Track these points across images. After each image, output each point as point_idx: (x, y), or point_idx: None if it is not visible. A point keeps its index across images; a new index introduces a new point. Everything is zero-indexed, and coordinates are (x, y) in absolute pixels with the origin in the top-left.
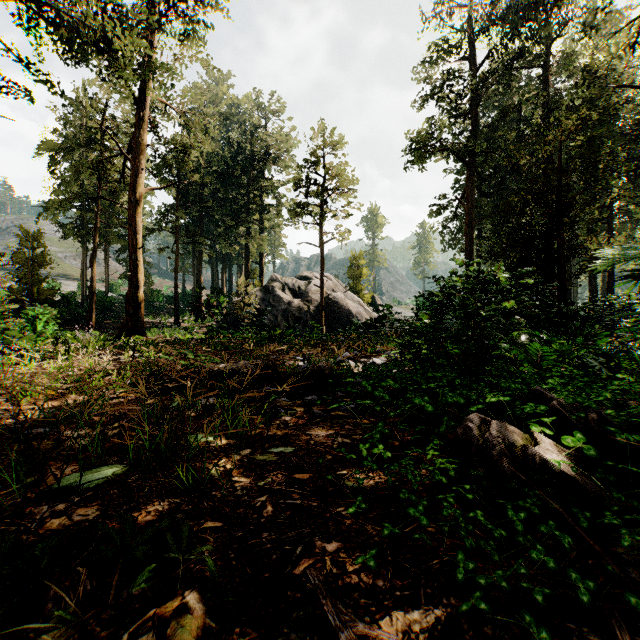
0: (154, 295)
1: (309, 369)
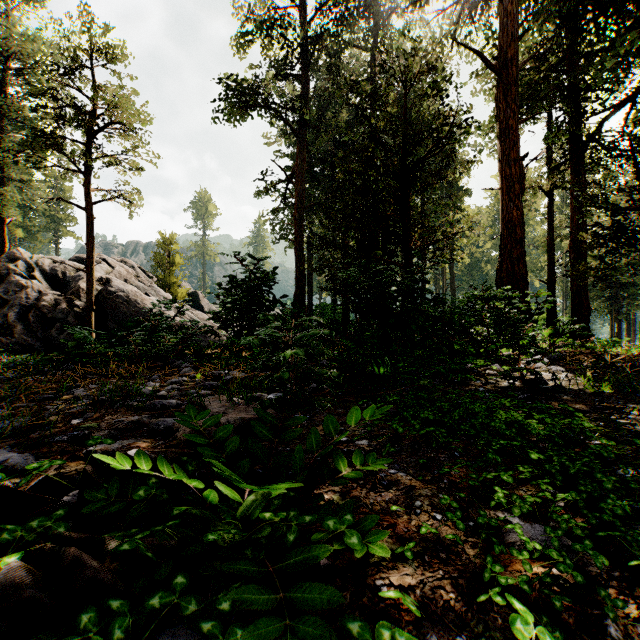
0: None
1: None
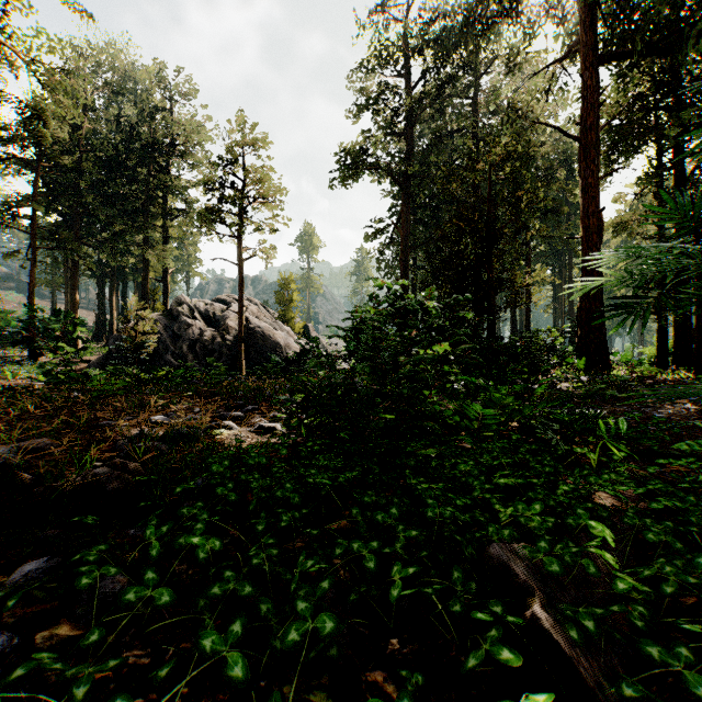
0: (1, 318)
1: (75, 481)
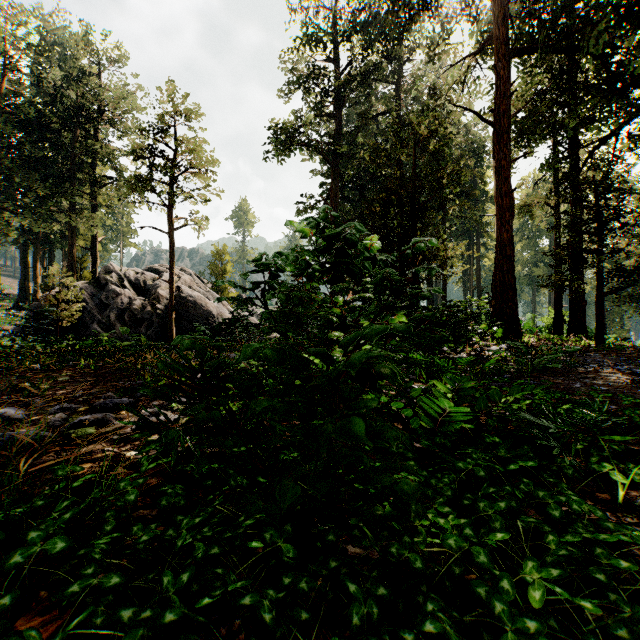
0: None
1: None
